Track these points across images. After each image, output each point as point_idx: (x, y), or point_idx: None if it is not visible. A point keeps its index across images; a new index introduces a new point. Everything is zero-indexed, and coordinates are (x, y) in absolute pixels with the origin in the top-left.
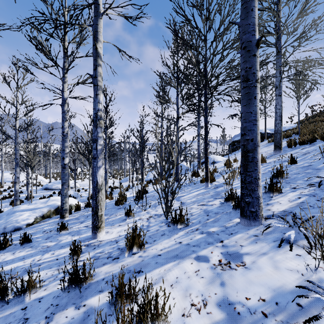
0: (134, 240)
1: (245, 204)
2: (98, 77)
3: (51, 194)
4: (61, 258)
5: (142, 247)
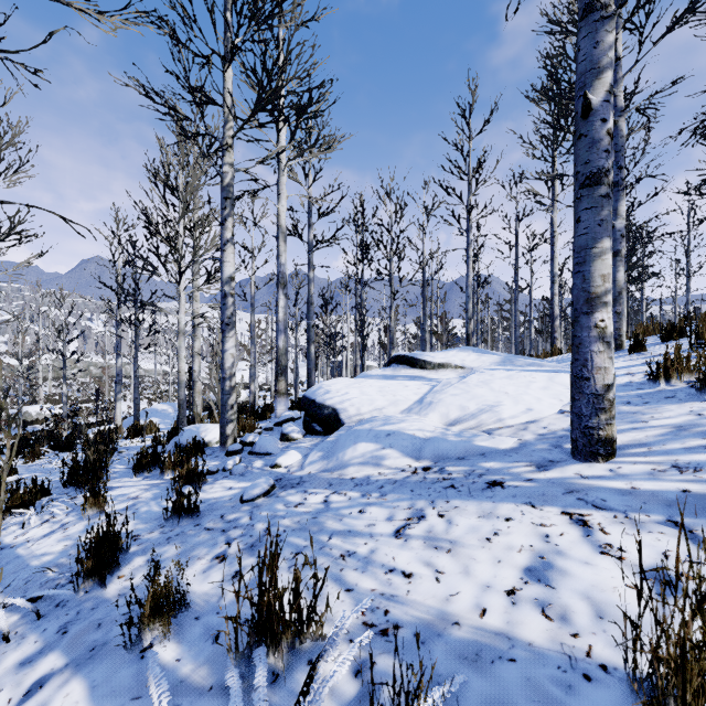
0: None
1: None
2: None
3: None
4: None
5: None
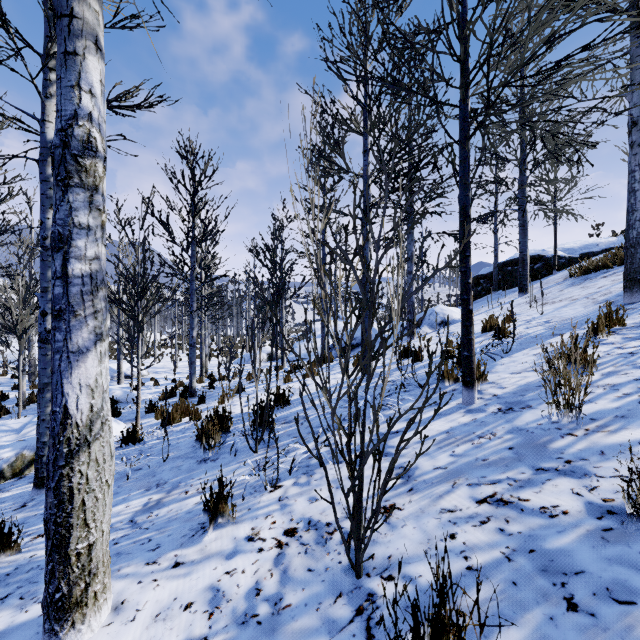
0: None
1: None
2: None
3: None
4: None
5: None
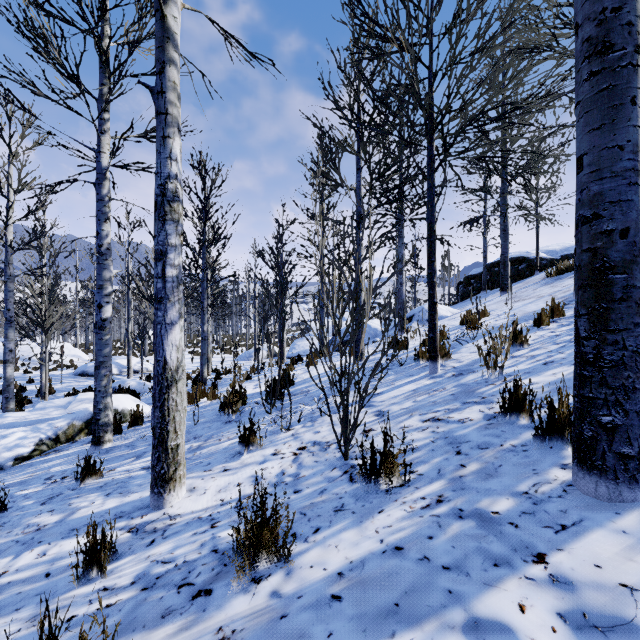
0: (259, 536)
1: (600, 433)
2: (169, 93)
3: (90, 386)
4: (57, 573)
5: (280, 558)
